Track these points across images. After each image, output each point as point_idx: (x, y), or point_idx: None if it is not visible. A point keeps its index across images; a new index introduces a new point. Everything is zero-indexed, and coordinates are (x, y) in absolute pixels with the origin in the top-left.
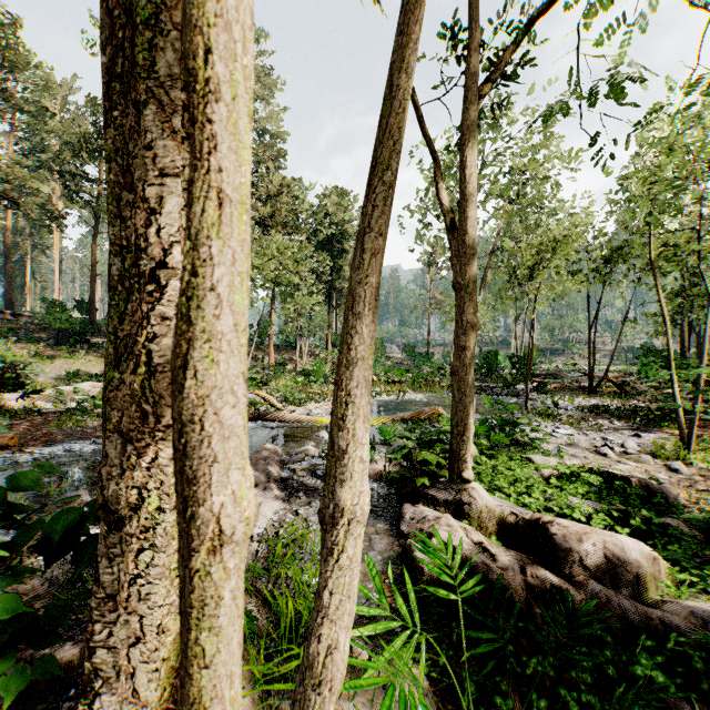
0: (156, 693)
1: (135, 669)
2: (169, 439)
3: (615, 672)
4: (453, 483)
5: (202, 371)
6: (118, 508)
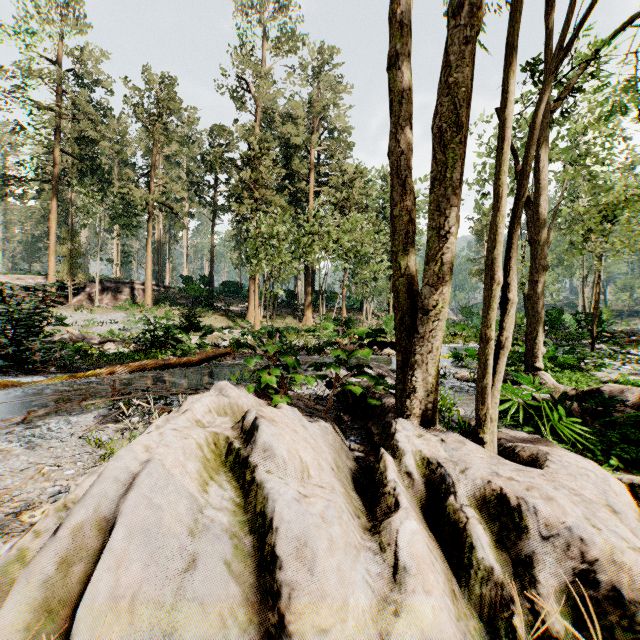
0: (434, 371)
1: (428, 362)
2: (446, 285)
3: (634, 437)
4: (527, 371)
5: (498, 249)
6: (428, 307)
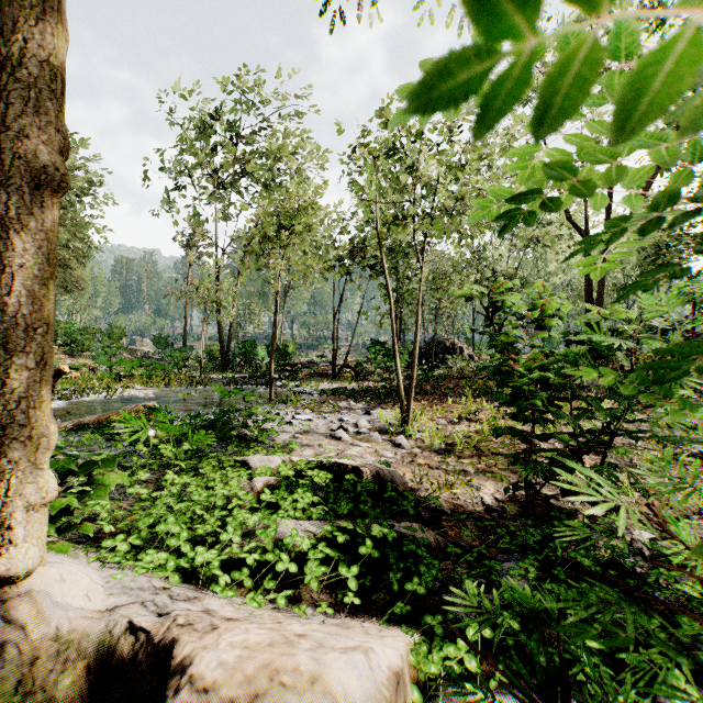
0: None
1: None
2: None
3: None
4: None
5: None
6: None
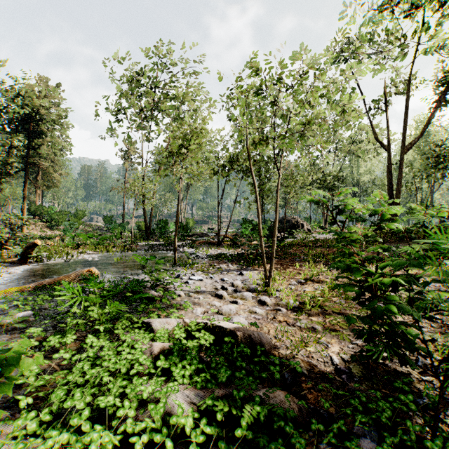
0: None
1: None
2: None
3: None
4: None
5: None
6: None
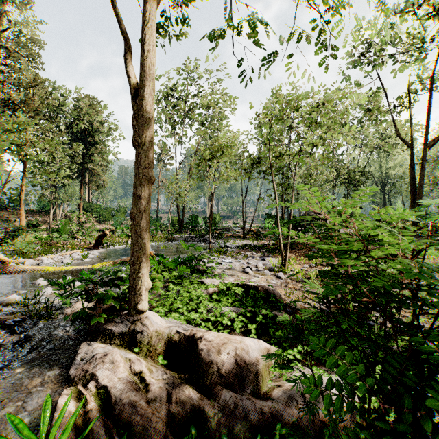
0: None
1: None
2: None
3: None
4: (130, 315)
5: None
6: None
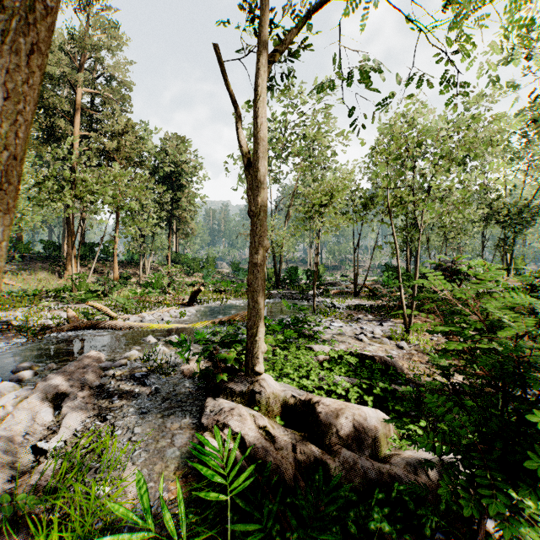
0: None
1: None
2: None
3: (356, 530)
4: (248, 376)
5: None
6: None
